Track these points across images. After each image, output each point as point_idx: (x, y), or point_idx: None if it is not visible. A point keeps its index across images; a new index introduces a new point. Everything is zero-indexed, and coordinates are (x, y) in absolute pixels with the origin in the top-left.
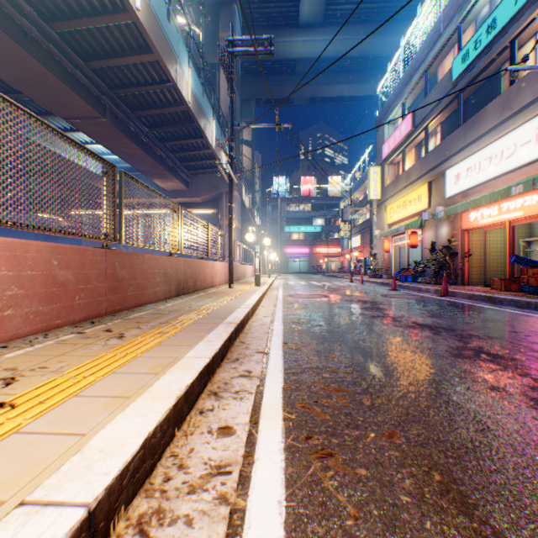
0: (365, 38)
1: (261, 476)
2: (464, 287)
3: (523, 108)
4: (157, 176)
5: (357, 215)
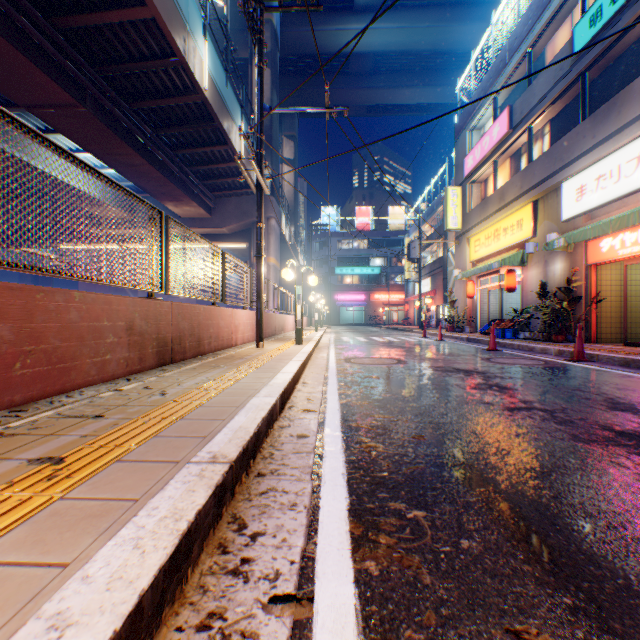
0: None
1: None
2: (595, 345)
3: None
4: (168, 197)
5: (426, 253)
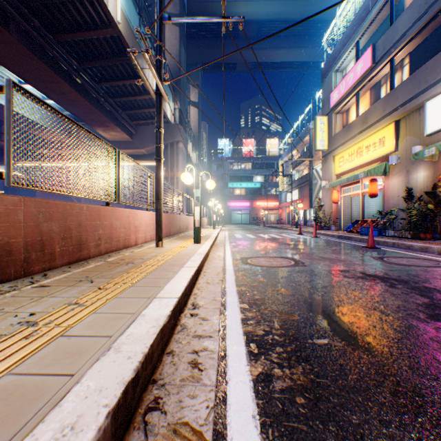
0: None
1: None
2: None
3: None
4: (97, 123)
5: (295, 171)
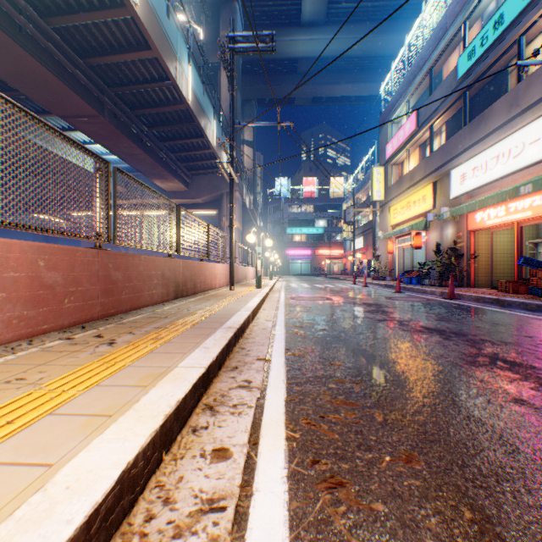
0: (370, 31)
1: (260, 513)
2: (470, 289)
3: (531, 105)
4: (157, 176)
5: (360, 216)
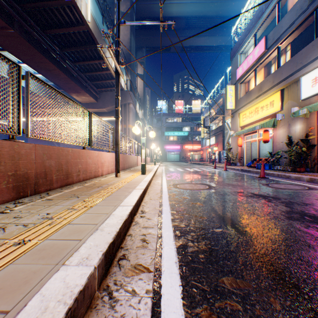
0: None
1: None
2: None
3: None
4: (72, 90)
5: (212, 124)
